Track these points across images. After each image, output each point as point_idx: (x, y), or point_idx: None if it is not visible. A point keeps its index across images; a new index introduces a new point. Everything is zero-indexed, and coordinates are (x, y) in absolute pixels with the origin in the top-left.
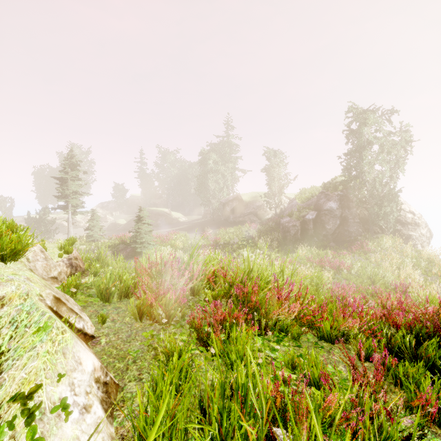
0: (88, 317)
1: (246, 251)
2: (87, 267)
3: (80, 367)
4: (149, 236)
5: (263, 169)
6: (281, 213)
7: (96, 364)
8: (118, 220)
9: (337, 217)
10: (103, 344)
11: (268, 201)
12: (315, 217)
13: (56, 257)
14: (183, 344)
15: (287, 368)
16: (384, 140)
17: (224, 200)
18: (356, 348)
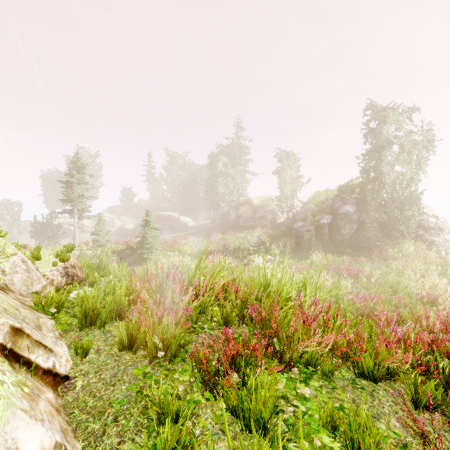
0: (67, 346)
1: (257, 258)
2: (85, 276)
3: None
4: (157, 241)
5: (275, 171)
6: (293, 218)
7: (46, 444)
8: (125, 225)
9: (354, 221)
10: (78, 389)
11: (280, 205)
12: (330, 221)
13: (50, 265)
14: (184, 388)
15: (324, 427)
16: (405, 140)
17: (234, 204)
18: (409, 392)
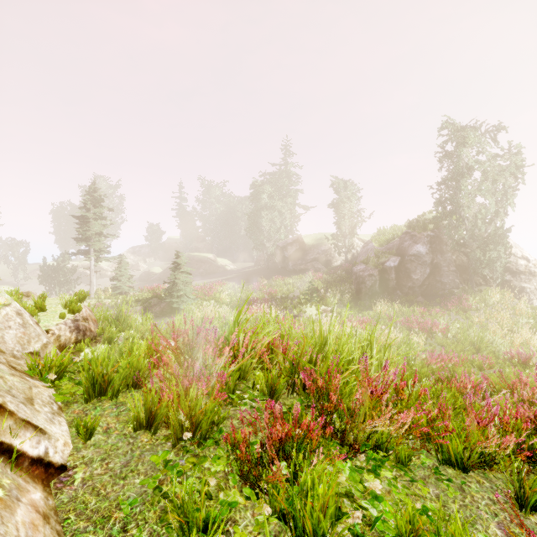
0: (67, 424)
1: (309, 308)
2: (100, 330)
3: None
4: (188, 287)
5: (330, 204)
6: (353, 260)
7: None
8: (152, 268)
9: (427, 264)
10: (77, 484)
11: (336, 244)
12: (398, 264)
13: (56, 318)
14: (217, 481)
15: None
16: (489, 165)
17: (281, 244)
18: (512, 486)
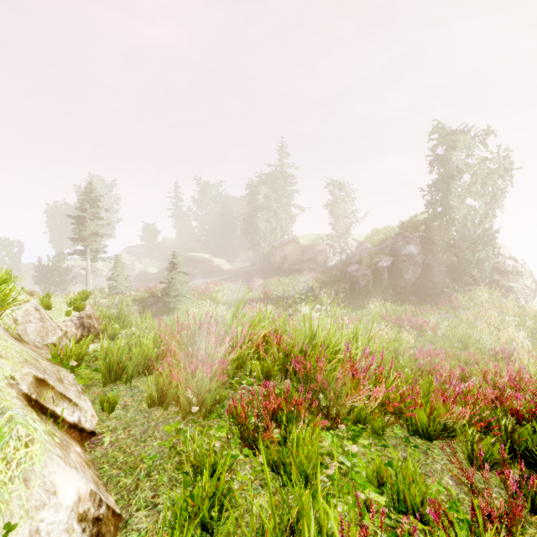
0: (91, 402)
1: (304, 307)
2: (103, 327)
3: (54, 500)
4: (185, 287)
5: (325, 205)
6: (347, 260)
7: (82, 491)
8: (148, 268)
9: (419, 264)
10: (106, 445)
11: (331, 245)
12: (390, 264)
13: (62, 315)
14: (221, 444)
15: (371, 483)
16: (478, 168)
17: (277, 244)
18: (466, 449)
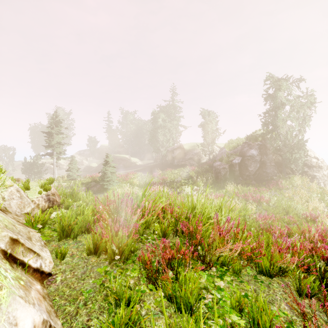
0: (50, 252)
1: (187, 188)
2: (62, 201)
3: None
4: (114, 175)
5: (200, 125)
6: (213, 159)
7: (36, 321)
8: (91, 164)
9: (258, 161)
10: (58, 282)
11: (203, 149)
12: (240, 161)
13: (36, 194)
14: (134, 281)
15: (234, 309)
16: (294, 102)
17: (170, 149)
18: (295, 284)
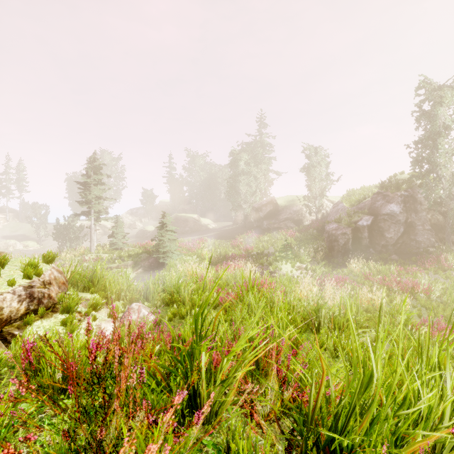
0: None
1: (285, 265)
2: (60, 296)
3: None
4: (173, 244)
5: (302, 168)
6: (322, 219)
7: None
8: (146, 227)
9: (401, 223)
10: None
11: (307, 205)
12: (370, 223)
13: (4, 285)
14: None
15: None
16: None
17: (256, 205)
18: None
